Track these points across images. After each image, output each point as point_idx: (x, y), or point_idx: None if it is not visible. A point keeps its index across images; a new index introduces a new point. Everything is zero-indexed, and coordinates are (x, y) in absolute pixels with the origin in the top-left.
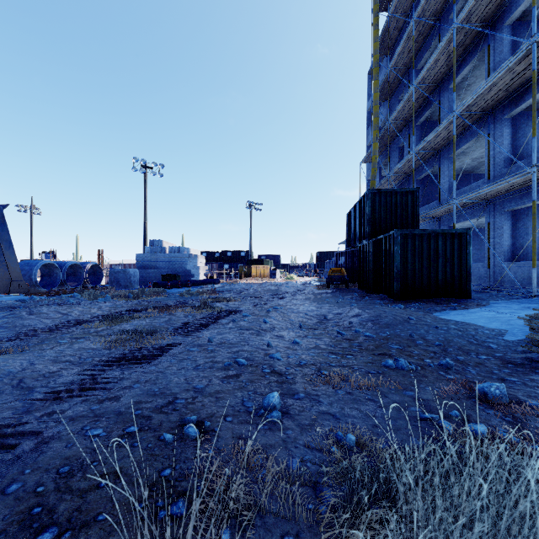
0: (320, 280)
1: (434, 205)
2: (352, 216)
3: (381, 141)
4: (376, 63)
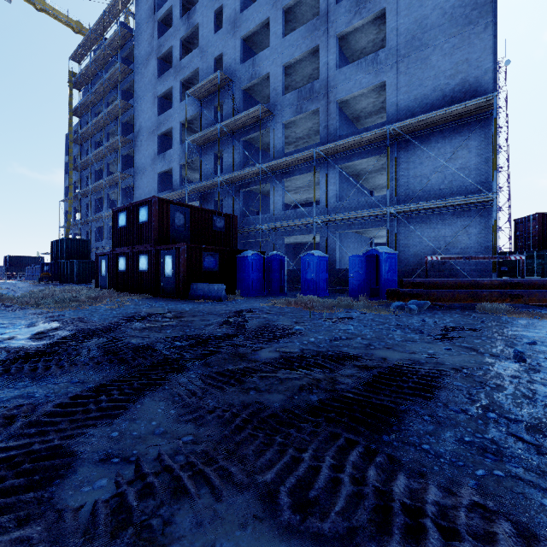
0: (25, 281)
1: (103, 243)
2: (55, 244)
3: (75, 196)
4: (71, 154)
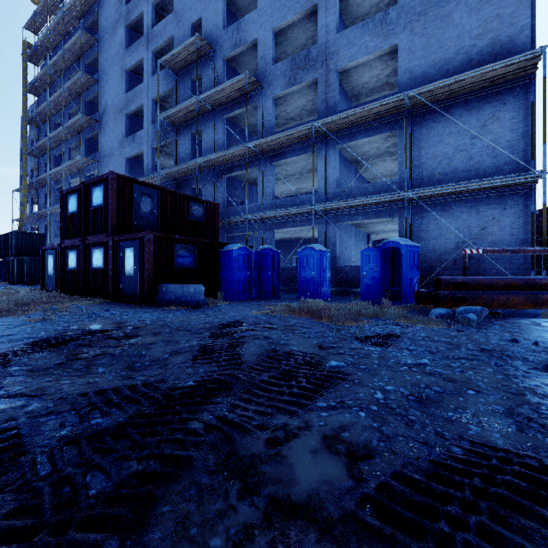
0: None
1: None
2: (4, 239)
3: (31, 185)
4: (25, 136)
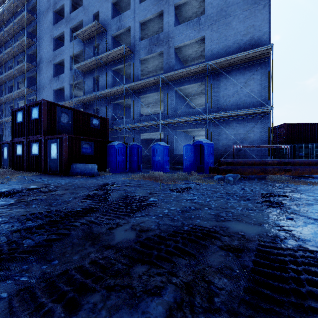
0: None
1: None
2: None
3: None
4: None
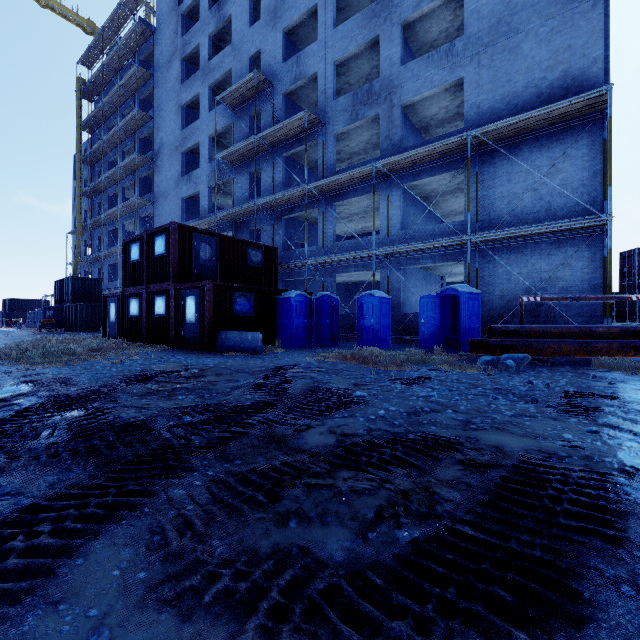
0: (25, 328)
1: (117, 283)
2: (60, 285)
3: (85, 227)
4: (80, 176)
